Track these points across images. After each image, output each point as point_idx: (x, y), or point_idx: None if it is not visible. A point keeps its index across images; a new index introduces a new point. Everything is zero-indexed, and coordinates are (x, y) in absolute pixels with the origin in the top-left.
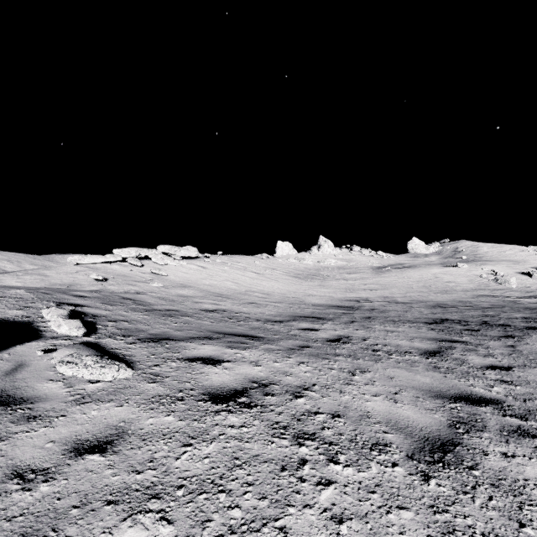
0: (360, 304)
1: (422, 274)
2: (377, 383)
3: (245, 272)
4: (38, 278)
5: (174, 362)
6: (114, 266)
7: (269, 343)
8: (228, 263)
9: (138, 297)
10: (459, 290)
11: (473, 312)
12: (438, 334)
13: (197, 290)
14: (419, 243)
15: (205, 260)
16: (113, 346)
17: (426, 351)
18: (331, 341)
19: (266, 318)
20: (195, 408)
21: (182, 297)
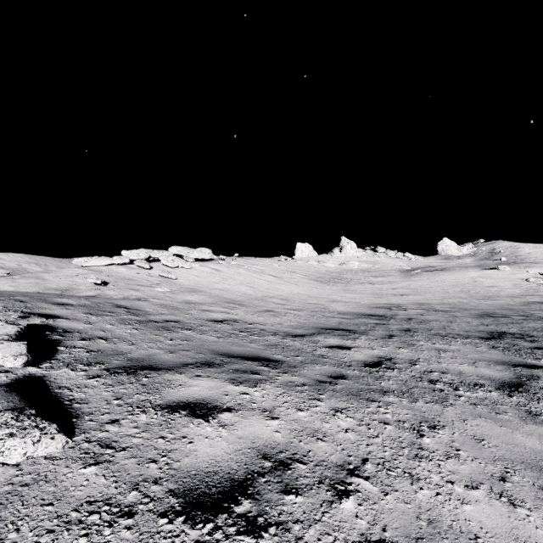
0: (393, 312)
1: (458, 278)
2: (462, 452)
3: (262, 275)
4: (33, 282)
5: (144, 414)
6: (120, 268)
7: (290, 372)
8: (244, 265)
9: (135, 304)
10: (504, 296)
11: (533, 323)
12: (505, 355)
13: (207, 296)
14: (451, 244)
15: (220, 262)
16: (64, 382)
17: (502, 382)
18: (369, 365)
19: (285, 330)
20: (148, 540)
21: (188, 304)
